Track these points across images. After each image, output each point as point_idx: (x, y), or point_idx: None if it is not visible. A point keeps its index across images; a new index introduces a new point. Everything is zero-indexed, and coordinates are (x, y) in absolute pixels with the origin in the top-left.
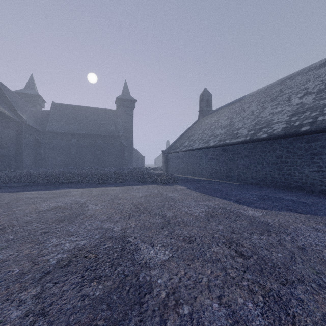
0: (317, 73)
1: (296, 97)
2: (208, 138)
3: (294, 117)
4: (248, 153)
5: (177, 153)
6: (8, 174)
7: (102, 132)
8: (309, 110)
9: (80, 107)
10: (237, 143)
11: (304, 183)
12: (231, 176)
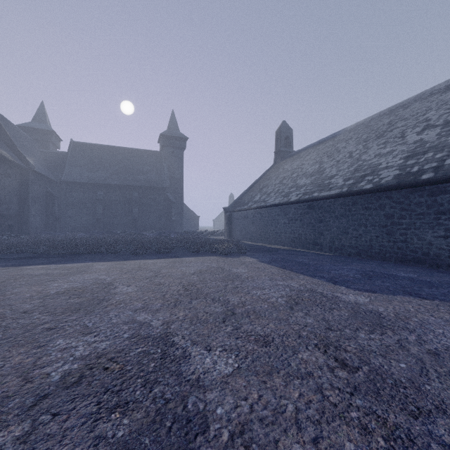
0: (442, 98)
1: (413, 132)
2: (288, 191)
3: (410, 160)
4: (345, 210)
5: (244, 211)
6: (7, 241)
7: (140, 182)
8: (432, 150)
9: (109, 147)
10: (329, 198)
11: (426, 254)
12: (320, 243)
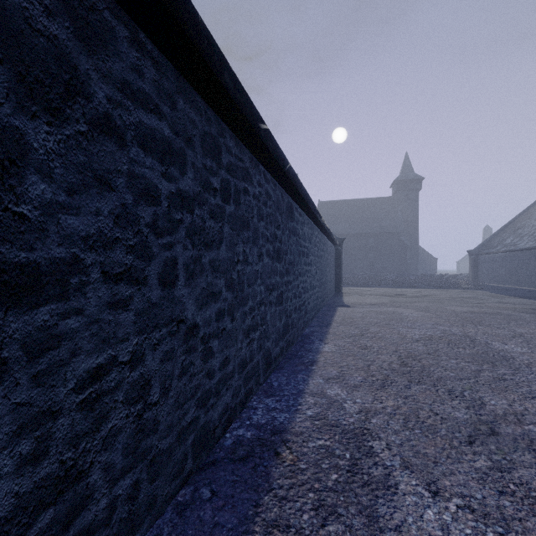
0: None
1: None
2: None
3: None
4: None
5: (492, 254)
6: None
7: (375, 229)
8: None
9: (347, 201)
10: None
11: None
12: None
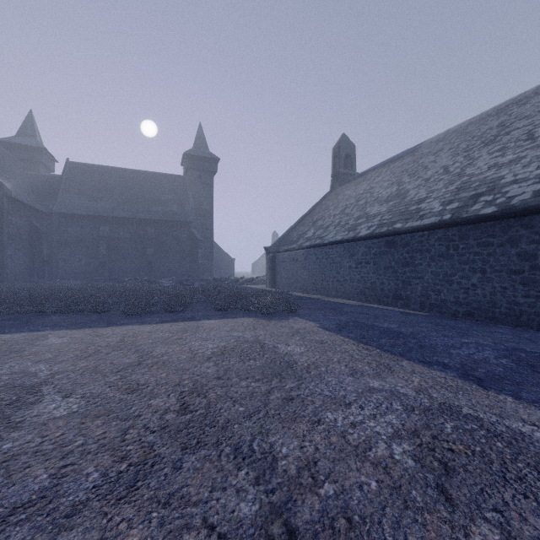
0: None
1: None
2: (354, 222)
3: None
4: (447, 248)
5: (293, 251)
6: None
7: (157, 215)
8: None
9: (117, 169)
10: (420, 229)
11: None
12: (405, 297)
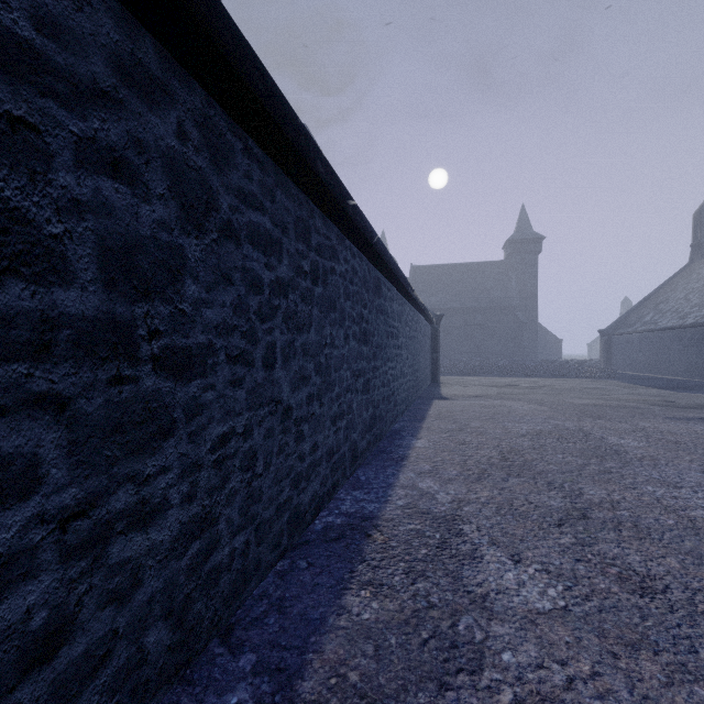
0: None
1: None
2: (688, 311)
3: None
4: None
5: (628, 334)
6: None
7: (483, 303)
8: None
9: (447, 266)
10: None
11: None
12: None
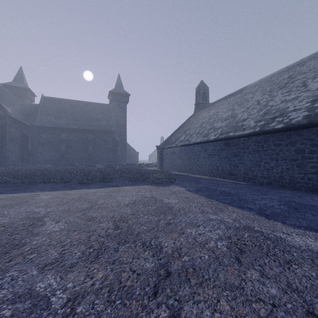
0: None
1: (314, 81)
2: (207, 132)
3: (317, 103)
4: (257, 147)
5: (172, 148)
6: None
7: (94, 127)
8: None
9: (71, 101)
10: (243, 136)
11: None
12: (235, 174)
